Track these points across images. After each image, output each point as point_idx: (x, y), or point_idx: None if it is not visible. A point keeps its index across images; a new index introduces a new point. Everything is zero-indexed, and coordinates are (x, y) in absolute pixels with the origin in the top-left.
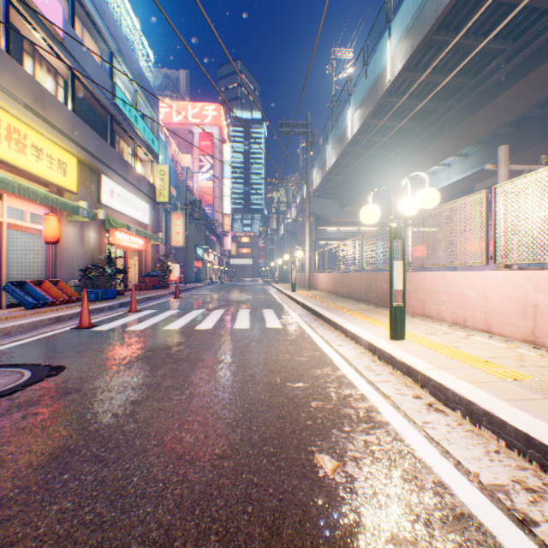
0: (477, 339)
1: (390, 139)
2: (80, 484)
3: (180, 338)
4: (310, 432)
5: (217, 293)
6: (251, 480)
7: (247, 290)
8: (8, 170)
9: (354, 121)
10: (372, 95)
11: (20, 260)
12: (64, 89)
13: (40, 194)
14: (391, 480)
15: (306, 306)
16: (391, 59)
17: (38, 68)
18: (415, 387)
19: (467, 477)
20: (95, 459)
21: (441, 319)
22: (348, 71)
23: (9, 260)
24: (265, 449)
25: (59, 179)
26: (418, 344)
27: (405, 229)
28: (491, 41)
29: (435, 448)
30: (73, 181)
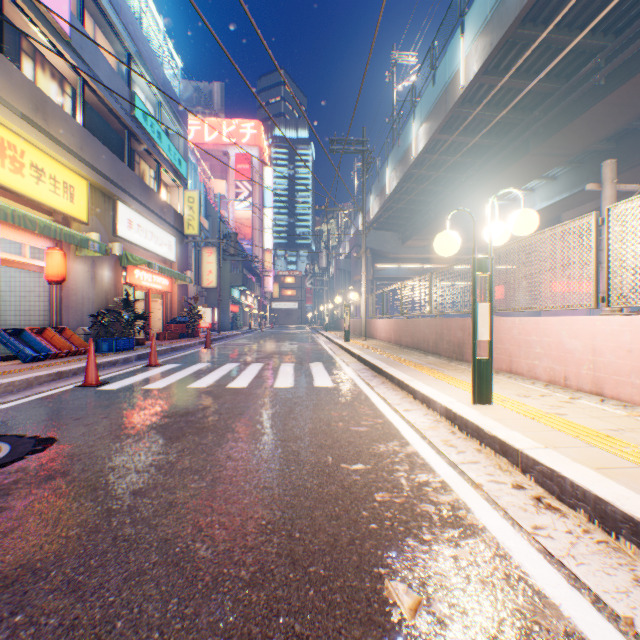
0: (585, 404)
1: (463, 158)
2: (36, 633)
3: (206, 400)
4: (375, 543)
5: (255, 342)
6: (291, 629)
7: (291, 339)
8: (3, 195)
9: (420, 137)
10: (441, 105)
11: (19, 303)
12: (72, 98)
13: (40, 223)
14: (502, 631)
15: (363, 359)
16: (465, 60)
17: (40, 73)
18: (514, 471)
19: (617, 625)
20: (66, 587)
21: (534, 377)
22: (411, 79)
23: (6, 303)
24: (311, 571)
25: (65, 206)
26: (510, 411)
27: None
28: (589, 36)
29: (558, 571)
30: (82, 208)
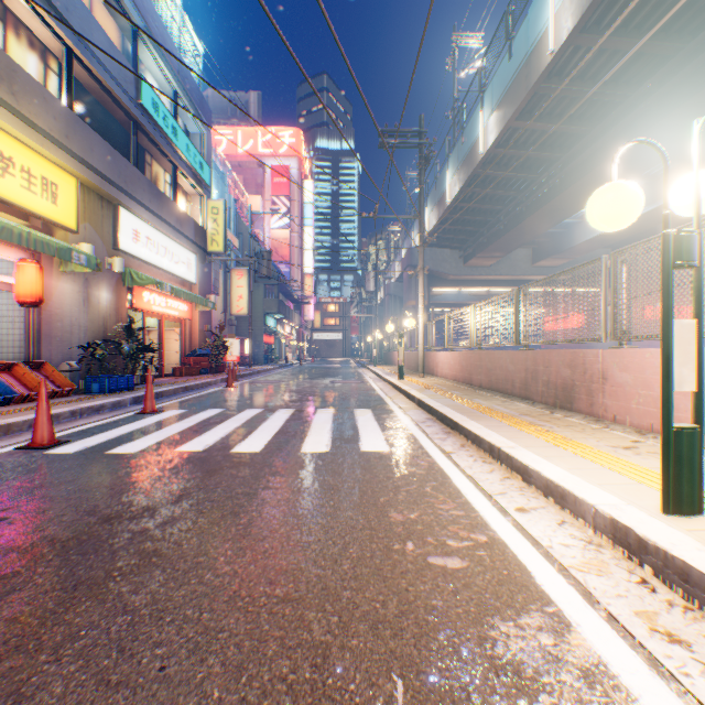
0: None
1: (544, 152)
2: None
3: (190, 479)
4: None
5: (289, 379)
6: None
7: (332, 376)
8: None
9: (490, 126)
10: (520, 82)
11: None
12: (58, 76)
13: None
14: None
15: (427, 405)
16: (555, 17)
17: (12, 38)
18: None
19: None
20: None
21: None
22: (476, 64)
23: None
24: None
25: (44, 207)
26: None
27: (617, 270)
28: None
29: None
30: (69, 212)
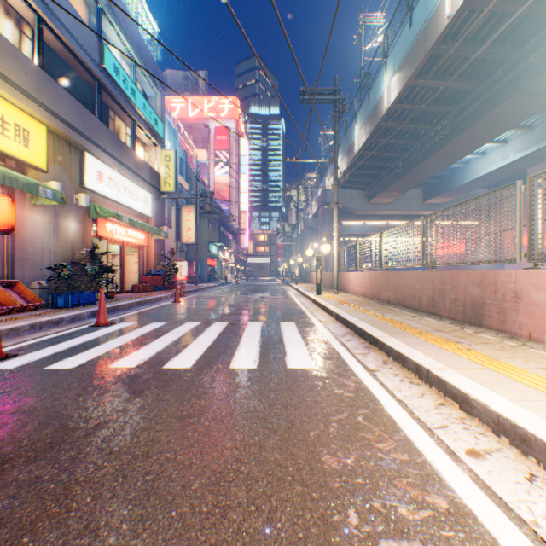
0: None
1: (437, 107)
2: None
3: (112, 403)
4: None
5: (227, 295)
6: None
7: (262, 292)
8: None
9: (393, 85)
10: (419, 45)
11: None
12: (31, 41)
13: None
14: None
15: (344, 319)
16: None
17: None
18: None
19: None
20: None
21: None
22: (378, 39)
23: None
24: None
25: (16, 149)
26: None
27: (534, 193)
28: None
29: None
30: (39, 154)
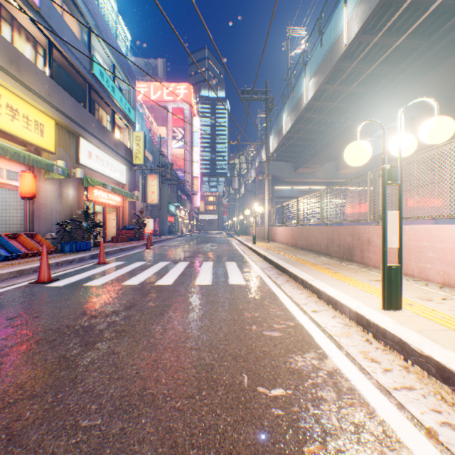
0: None
1: (342, 104)
2: None
3: (134, 298)
4: None
5: (185, 244)
6: None
7: (212, 242)
8: None
9: (309, 88)
10: (327, 61)
11: (1, 215)
12: (43, 57)
13: (10, 150)
14: None
15: (268, 258)
16: (347, 24)
17: (16, 36)
18: None
19: None
20: None
21: (425, 279)
22: (301, 47)
23: None
24: None
25: (36, 139)
26: (425, 319)
27: (375, 180)
28: None
29: None
30: (50, 141)
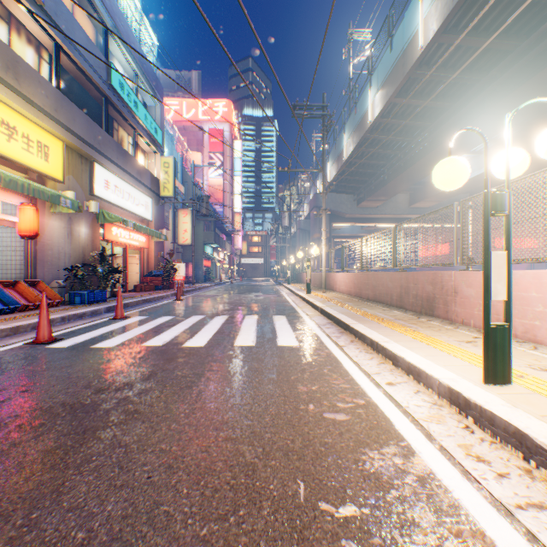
0: None
1: (417, 122)
2: None
3: (155, 364)
4: None
5: (223, 294)
6: None
7: (256, 291)
8: None
9: (376, 102)
10: (398, 69)
11: None
12: (49, 64)
13: (4, 177)
14: None
15: (327, 312)
16: (424, 21)
17: (15, 36)
18: None
19: None
20: None
21: (533, 340)
22: (366, 53)
23: None
24: None
25: (39, 164)
26: (546, 398)
27: (464, 213)
28: None
29: None
30: (57, 167)
